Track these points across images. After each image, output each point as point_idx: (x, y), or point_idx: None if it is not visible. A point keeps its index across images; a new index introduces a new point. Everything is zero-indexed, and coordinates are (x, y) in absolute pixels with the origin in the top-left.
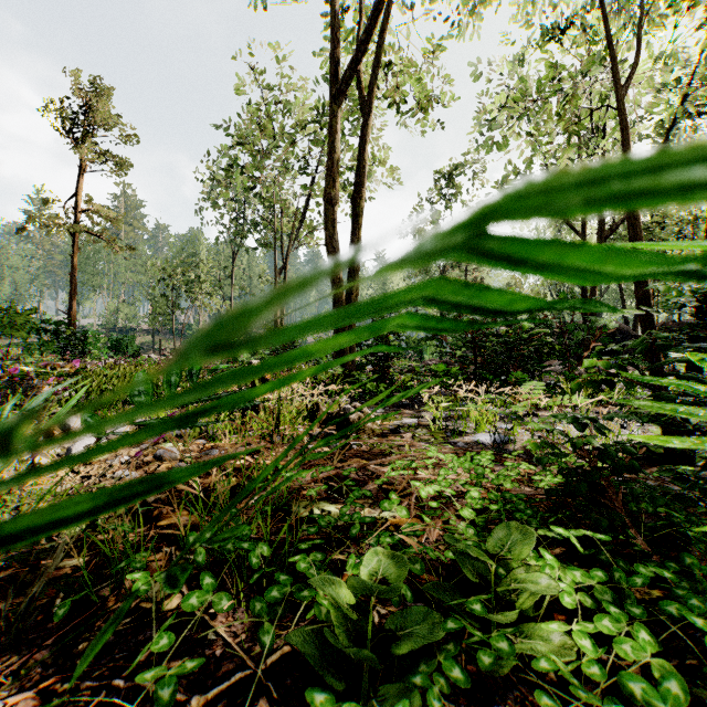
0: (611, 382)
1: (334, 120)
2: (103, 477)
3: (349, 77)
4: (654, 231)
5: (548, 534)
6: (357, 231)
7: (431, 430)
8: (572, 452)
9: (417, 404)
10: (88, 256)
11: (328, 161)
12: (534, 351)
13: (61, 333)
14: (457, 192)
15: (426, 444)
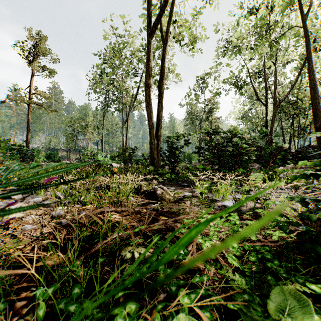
0: (317, 175)
1: (149, 46)
2: (16, 229)
3: (157, 24)
4: (298, 103)
5: (305, 290)
6: (161, 100)
7: (199, 199)
8: (309, 223)
9: (190, 185)
10: (37, 115)
11: (147, 66)
12: (248, 158)
13: (21, 150)
14: (207, 86)
15: (199, 208)
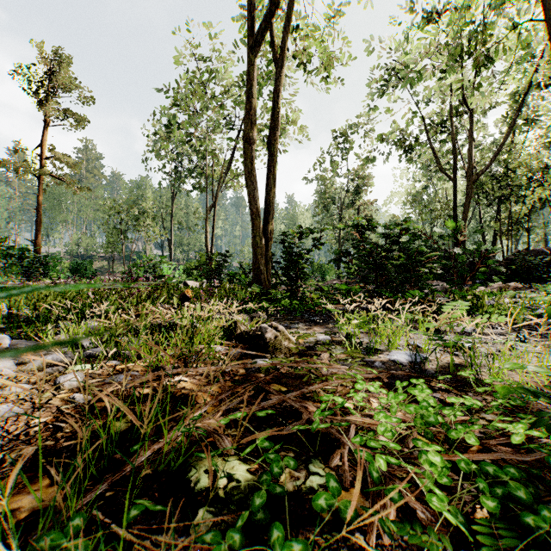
0: None
1: (252, 70)
2: None
3: (266, 31)
4: (509, 177)
5: None
6: (273, 169)
7: (344, 347)
8: None
9: (326, 319)
10: (56, 197)
11: (247, 106)
12: (428, 272)
13: (24, 257)
14: (352, 147)
15: (346, 367)
